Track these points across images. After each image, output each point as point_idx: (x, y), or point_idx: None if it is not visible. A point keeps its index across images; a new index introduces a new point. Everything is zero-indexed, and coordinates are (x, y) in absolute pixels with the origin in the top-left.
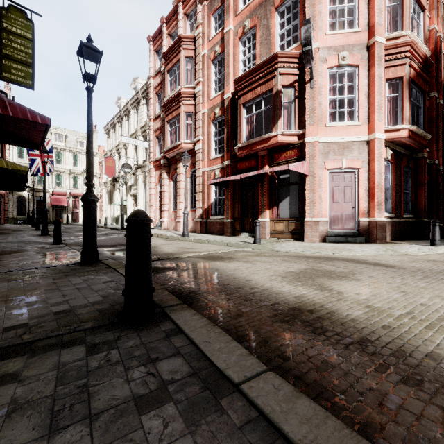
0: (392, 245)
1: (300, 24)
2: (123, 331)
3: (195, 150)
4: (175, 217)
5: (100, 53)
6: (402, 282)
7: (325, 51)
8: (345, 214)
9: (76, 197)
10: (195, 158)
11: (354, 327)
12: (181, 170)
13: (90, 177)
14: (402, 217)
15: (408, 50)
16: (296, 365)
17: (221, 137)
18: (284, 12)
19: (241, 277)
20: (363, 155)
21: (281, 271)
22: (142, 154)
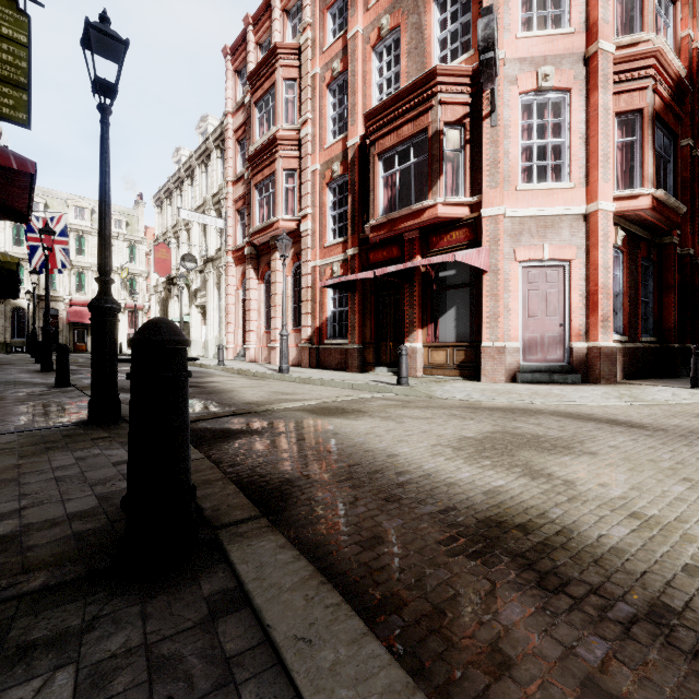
0: (628, 388)
1: (473, 21)
2: (111, 601)
3: (301, 231)
4: (268, 341)
5: (123, 43)
6: (676, 459)
7: (516, 66)
8: (547, 335)
9: None
10: (300, 245)
11: (624, 570)
12: (277, 264)
13: (105, 267)
14: (638, 341)
15: (652, 66)
16: (523, 694)
17: (343, 209)
18: (447, 3)
19: (379, 448)
20: (577, 237)
21: (450, 437)
22: (215, 239)
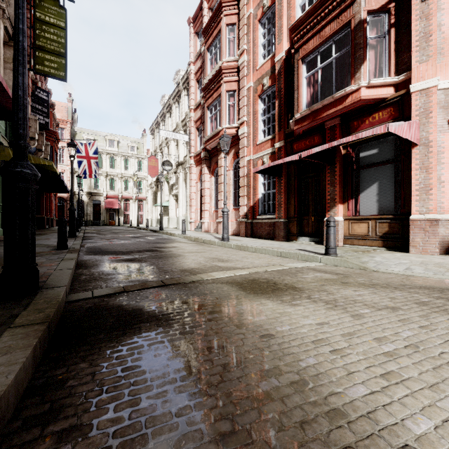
0: None
1: None
2: None
3: (239, 135)
4: (217, 217)
5: None
6: None
7: None
8: None
9: (127, 200)
10: (238, 146)
11: None
12: (222, 162)
13: (18, 129)
14: None
15: None
16: None
17: (271, 113)
18: None
19: (358, 407)
20: None
21: None
22: (183, 150)
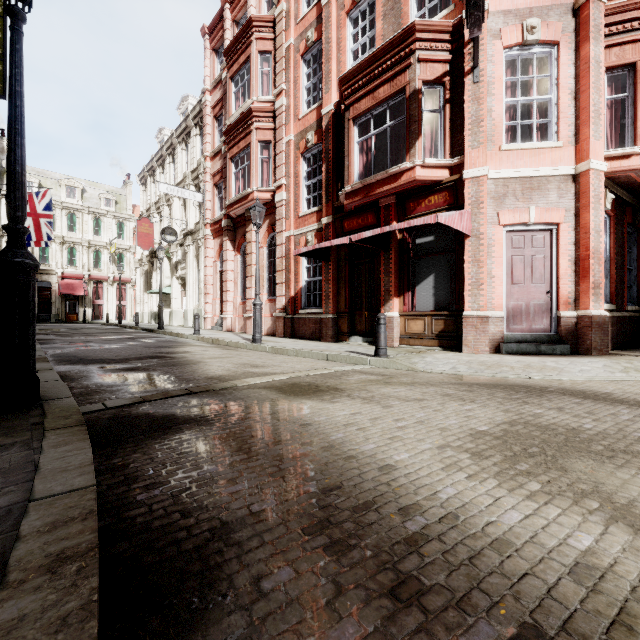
0: (627, 360)
1: None
2: None
3: (276, 202)
4: (244, 311)
5: None
6: None
7: (499, 19)
8: (533, 303)
9: (99, 282)
10: (275, 216)
11: None
12: (253, 235)
13: (15, 211)
14: (624, 310)
15: None
16: None
17: (317, 179)
18: None
19: (366, 453)
20: (566, 199)
21: (457, 431)
22: (194, 213)
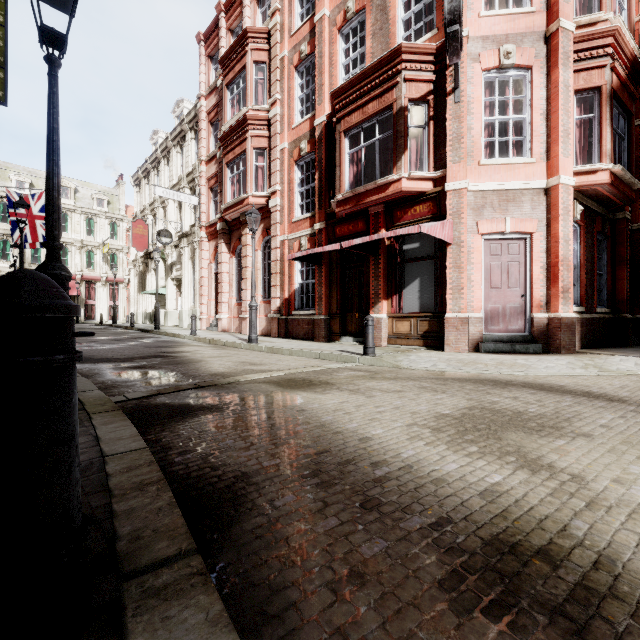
0: (590, 358)
1: (436, 1)
2: None
3: (270, 207)
4: (239, 312)
5: None
6: None
7: (478, 43)
8: (509, 306)
9: (92, 282)
10: (269, 220)
11: None
12: (248, 239)
13: (53, 230)
14: (594, 312)
15: (610, 45)
16: None
17: (310, 186)
18: None
19: (349, 429)
20: (538, 211)
21: (425, 414)
22: (189, 215)
